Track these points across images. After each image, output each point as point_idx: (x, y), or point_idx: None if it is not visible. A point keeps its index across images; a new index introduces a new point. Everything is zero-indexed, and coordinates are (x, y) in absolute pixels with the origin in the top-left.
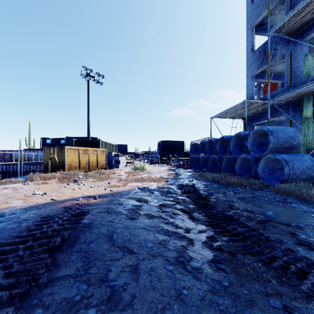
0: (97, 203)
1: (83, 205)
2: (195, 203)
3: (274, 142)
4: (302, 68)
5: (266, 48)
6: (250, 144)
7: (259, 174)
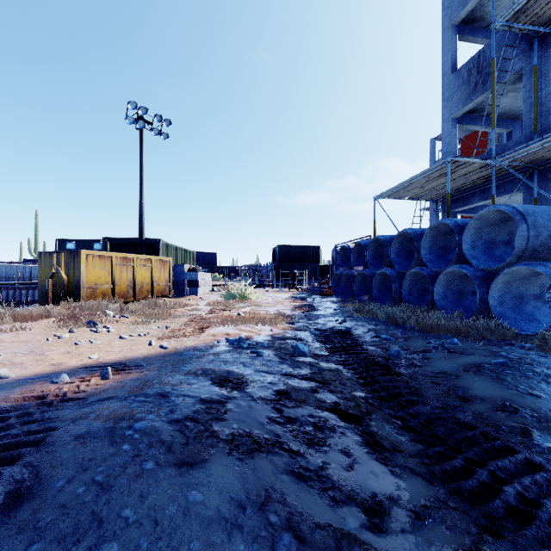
0: (101, 392)
1: (53, 402)
2: (365, 383)
3: (530, 237)
4: None
5: (482, 61)
6: (469, 245)
7: (493, 307)
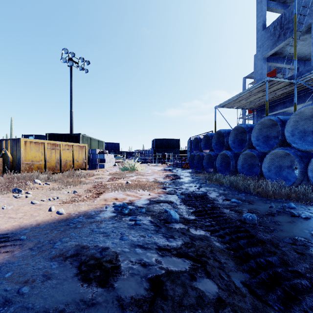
0: None
1: None
2: (237, 256)
3: None
4: None
5: (283, 21)
6: (289, 133)
7: (311, 178)
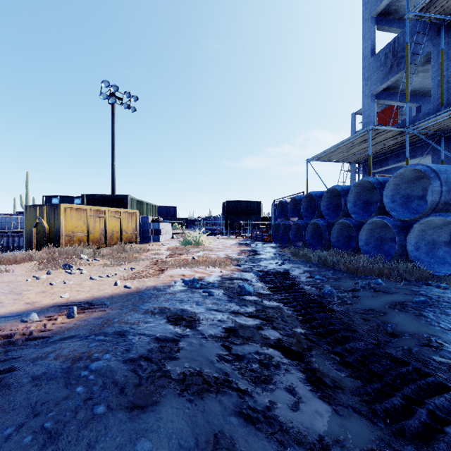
0: (64, 331)
1: (18, 341)
2: (304, 319)
3: (443, 192)
4: None
5: (396, 47)
6: (389, 199)
7: (410, 252)
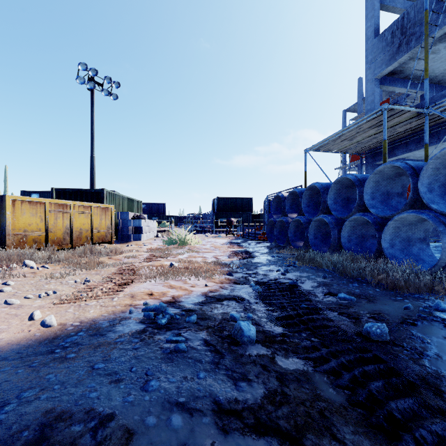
0: None
1: None
2: (374, 424)
3: None
4: None
5: (406, 23)
6: (426, 187)
7: None
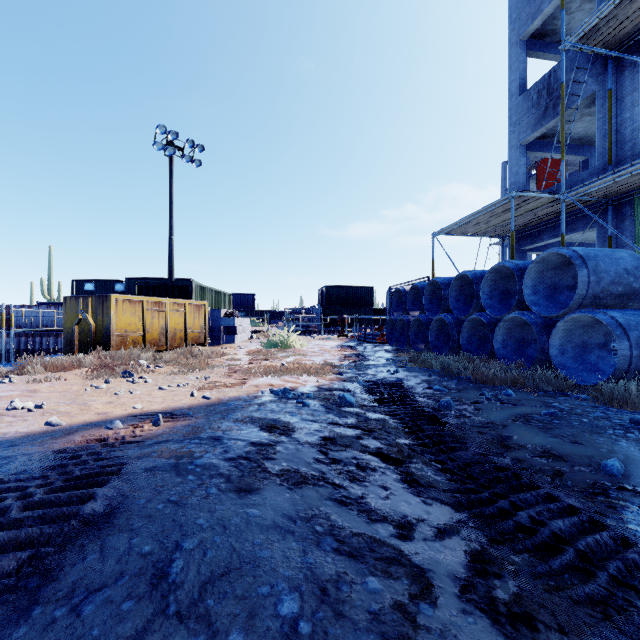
0: (156, 436)
1: (115, 444)
2: (410, 431)
3: (590, 283)
4: (636, 123)
5: (552, 83)
6: (530, 290)
7: (553, 357)
